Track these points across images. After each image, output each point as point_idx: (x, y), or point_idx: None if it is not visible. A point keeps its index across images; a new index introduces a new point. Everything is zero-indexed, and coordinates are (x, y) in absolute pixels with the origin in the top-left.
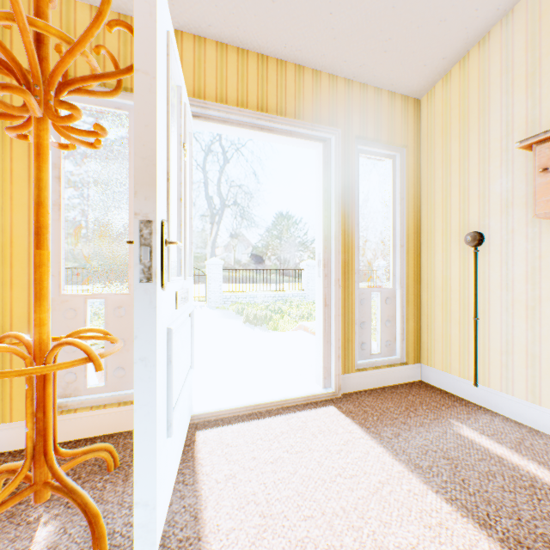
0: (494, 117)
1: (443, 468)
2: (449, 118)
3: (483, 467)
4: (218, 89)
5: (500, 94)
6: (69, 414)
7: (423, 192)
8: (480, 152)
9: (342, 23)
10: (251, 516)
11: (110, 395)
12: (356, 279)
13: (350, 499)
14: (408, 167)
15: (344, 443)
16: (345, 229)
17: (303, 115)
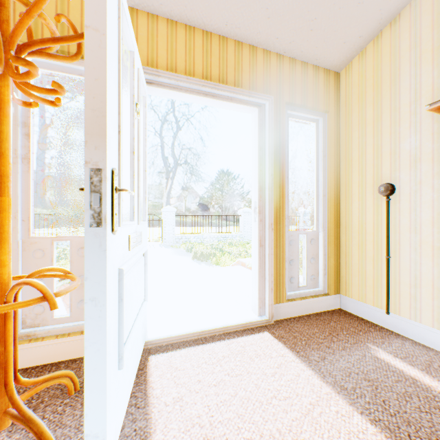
0: (404, 85)
1: (366, 390)
2: (365, 87)
3: (400, 388)
4: (169, 60)
5: (409, 65)
6: (36, 342)
7: (342, 151)
8: (392, 116)
9: (275, 4)
10: (196, 439)
11: (74, 325)
12: (286, 223)
13: (285, 421)
14: (329, 129)
15: (277, 366)
16: (277, 181)
17: (242, 84)
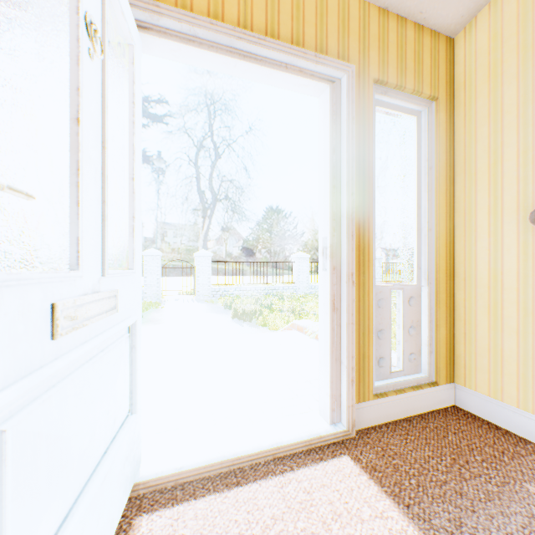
0: None
1: None
2: (501, 54)
3: None
4: None
5: None
6: None
7: (458, 159)
8: None
9: None
10: None
11: None
12: (373, 273)
13: None
14: (439, 125)
15: None
16: (359, 204)
17: (303, 43)
